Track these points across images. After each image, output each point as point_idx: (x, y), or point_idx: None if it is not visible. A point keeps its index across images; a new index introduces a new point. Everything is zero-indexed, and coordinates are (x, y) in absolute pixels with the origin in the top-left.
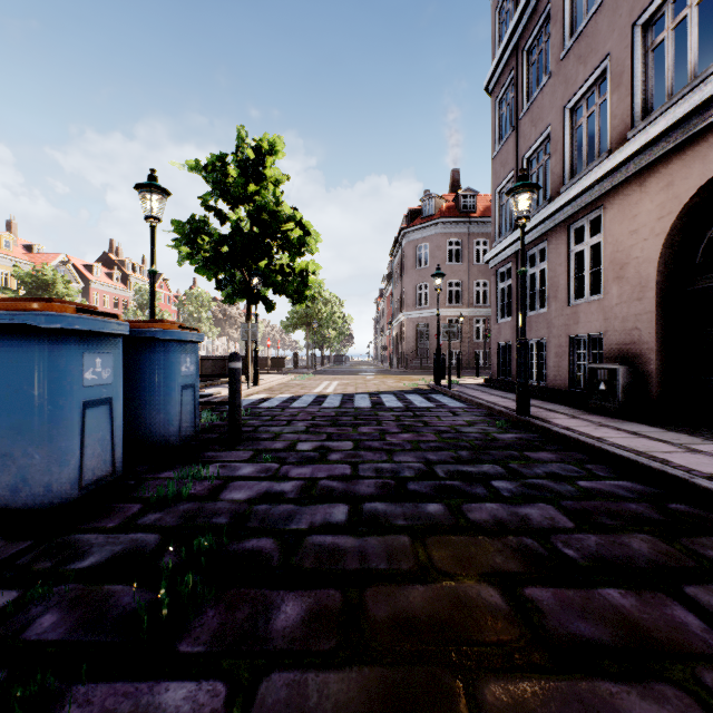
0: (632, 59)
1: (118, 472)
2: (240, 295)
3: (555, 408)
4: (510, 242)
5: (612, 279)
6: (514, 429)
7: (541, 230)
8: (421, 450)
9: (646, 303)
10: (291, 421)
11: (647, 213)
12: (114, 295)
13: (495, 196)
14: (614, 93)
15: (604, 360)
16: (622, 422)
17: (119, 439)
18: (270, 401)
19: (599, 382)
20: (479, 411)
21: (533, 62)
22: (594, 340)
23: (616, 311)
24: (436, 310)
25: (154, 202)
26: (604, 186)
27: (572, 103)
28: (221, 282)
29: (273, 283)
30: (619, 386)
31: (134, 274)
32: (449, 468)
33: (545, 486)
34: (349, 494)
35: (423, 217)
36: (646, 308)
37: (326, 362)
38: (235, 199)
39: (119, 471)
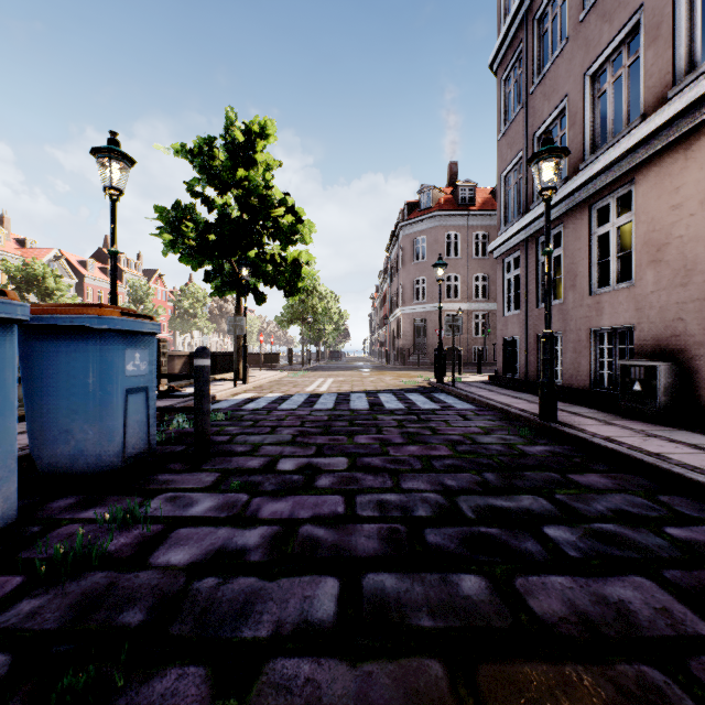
0: (673, 6)
1: (7, 519)
2: (229, 288)
3: (579, 411)
4: (520, 228)
5: (646, 262)
6: (540, 439)
7: (557, 212)
8: (435, 471)
9: (693, 289)
10: (276, 428)
11: (695, 183)
12: (108, 291)
13: (500, 181)
14: (649, 48)
15: (636, 356)
16: (670, 431)
17: (9, 471)
18: (256, 402)
19: (633, 382)
20: (492, 414)
21: (545, 31)
22: (603, 335)
23: (652, 299)
24: (434, 305)
25: (114, 170)
26: (636, 156)
27: (593, 68)
28: (209, 274)
29: (263, 274)
30: (660, 386)
31: (129, 270)
32: (477, 502)
33: (622, 536)
34: (341, 553)
35: (421, 210)
36: (693, 294)
37: (322, 358)
38: (223, 185)
39: (9, 517)
